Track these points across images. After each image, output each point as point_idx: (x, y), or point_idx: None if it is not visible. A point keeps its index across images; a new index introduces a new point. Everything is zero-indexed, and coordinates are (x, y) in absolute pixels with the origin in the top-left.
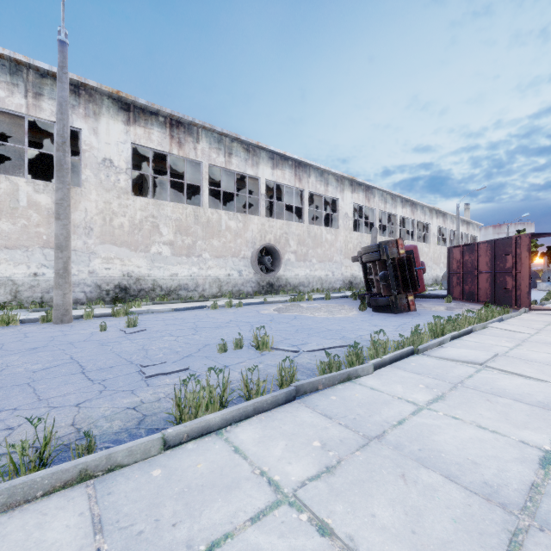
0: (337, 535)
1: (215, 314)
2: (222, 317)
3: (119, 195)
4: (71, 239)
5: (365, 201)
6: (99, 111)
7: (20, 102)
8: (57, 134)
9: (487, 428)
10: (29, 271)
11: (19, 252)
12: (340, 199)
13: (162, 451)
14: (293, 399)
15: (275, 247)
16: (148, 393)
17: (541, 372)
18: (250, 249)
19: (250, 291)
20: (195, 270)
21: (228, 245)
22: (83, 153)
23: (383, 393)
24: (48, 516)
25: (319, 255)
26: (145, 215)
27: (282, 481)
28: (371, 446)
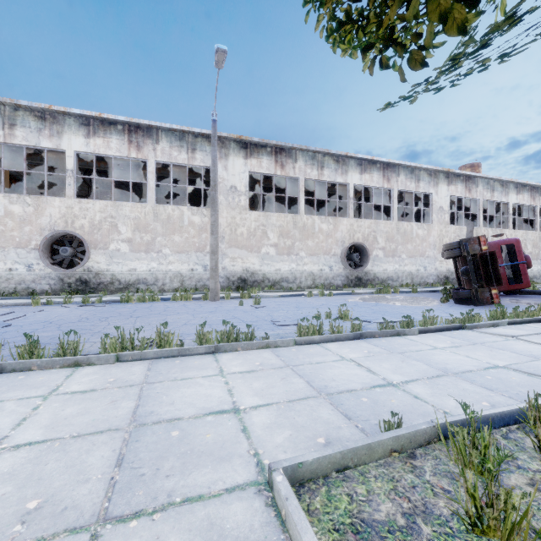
0: (364, 366)
1: (311, 300)
2: (316, 302)
3: (240, 211)
4: None
5: (465, 192)
6: (228, 153)
7: (184, 157)
8: (211, 180)
9: (472, 357)
10: (189, 267)
11: (184, 255)
12: (433, 193)
13: (294, 345)
14: (358, 339)
15: (362, 245)
16: (280, 331)
17: None
18: (339, 247)
19: (339, 284)
20: (294, 266)
21: (320, 245)
22: (219, 184)
23: (417, 342)
24: (261, 353)
25: (409, 250)
26: (258, 225)
27: (346, 357)
28: (393, 353)
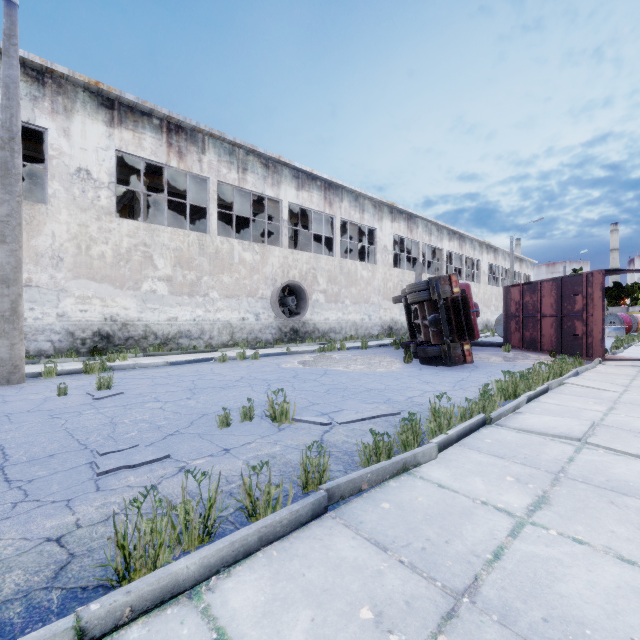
0: None
1: (223, 369)
2: (231, 373)
3: (99, 215)
4: (33, 272)
5: (407, 232)
6: (71, 106)
7: None
8: (1, 127)
9: (635, 561)
10: None
11: None
12: (378, 229)
13: None
14: (323, 512)
15: (300, 285)
16: (92, 506)
17: None
18: (269, 287)
19: (269, 339)
20: (200, 313)
21: (242, 282)
22: (50, 160)
23: (458, 495)
24: None
25: (354, 295)
26: (135, 243)
27: None
28: (463, 618)
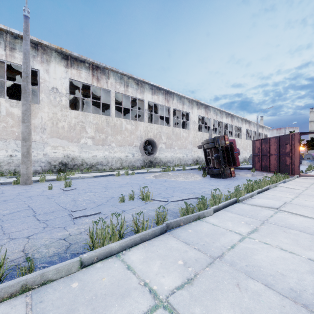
0: None
1: (118, 179)
2: (122, 180)
3: (61, 109)
4: (33, 135)
5: (205, 114)
6: (49, 59)
7: (1, 53)
8: (23, 71)
9: (287, 250)
10: (7, 154)
11: (1, 142)
12: (191, 113)
13: (79, 269)
14: (165, 232)
15: (153, 140)
16: (74, 229)
17: (313, 213)
18: (139, 141)
19: (139, 165)
20: (107, 153)
21: (126, 139)
22: (40, 84)
23: (220, 227)
24: None
25: (179, 145)
26: (77, 121)
27: (159, 290)
28: (215, 264)
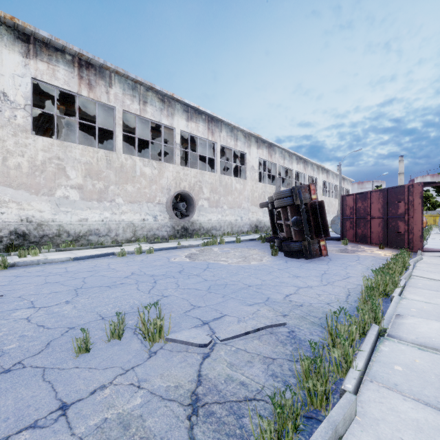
0: None
1: (118, 264)
2: (124, 268)
3: (15, 132)
4: None
5: (268, 157)
6: None
7: None
8: None
9: None
10: None
11: None
12: (247, 153)
13: None
14: None
15: (189, 194)
16: None
17: None
18: (165, 195)
19: (165, 235)
20: (108, 215)
21: (143, 191)
22: None
23: None
24: None
25: (230, 202)
26: (49, 156)
27: None
28: None
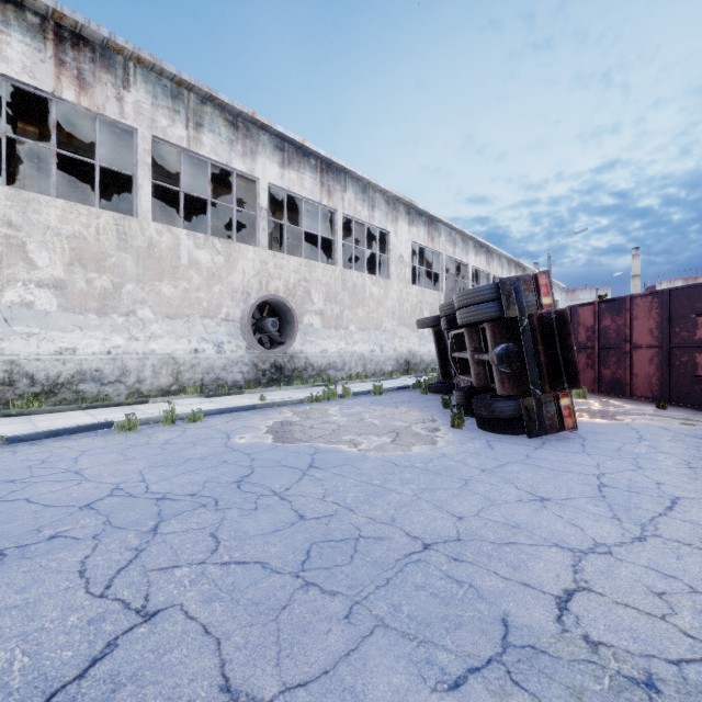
0: None
1: (103, 455)
2: (108, 469)
3: None
4: None
5: (427, 241)
6: None
7: None
8: None
9: None
10: None
11: None
12: (392, 232)
13: None
14: None
15: (285, 302)
16: None
17: None
18: (238, 304)
19: (238, 380)
20: (120, 342)
21: (194, 296)
22: None
23: None
24: None
25: (361, 319)
26: None
27: None
28: None
